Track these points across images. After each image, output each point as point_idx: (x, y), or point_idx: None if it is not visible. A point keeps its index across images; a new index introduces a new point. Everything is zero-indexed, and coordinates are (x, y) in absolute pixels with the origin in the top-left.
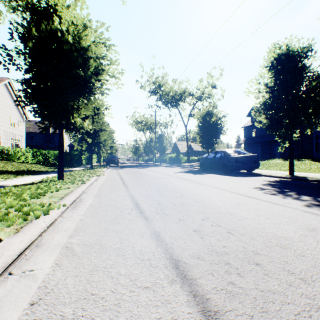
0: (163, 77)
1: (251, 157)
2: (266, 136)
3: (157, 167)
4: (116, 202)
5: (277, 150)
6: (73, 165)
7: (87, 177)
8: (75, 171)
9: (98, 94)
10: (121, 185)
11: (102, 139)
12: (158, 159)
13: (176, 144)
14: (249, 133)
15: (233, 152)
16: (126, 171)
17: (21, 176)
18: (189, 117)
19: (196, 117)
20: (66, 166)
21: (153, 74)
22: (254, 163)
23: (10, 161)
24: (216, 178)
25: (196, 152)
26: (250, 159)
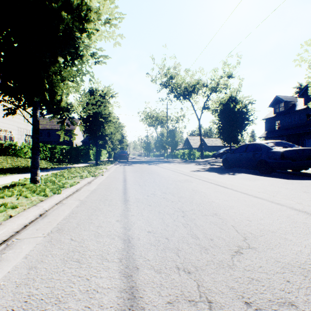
0: (175, 67)
1: (304, 151)
2: (293, 128)
3: (169, 163)
4: (73, 278)
5: (308, 144)
6: (79, 161)
7: (79, 178)
8: (73, 169)
9: (88, 59)
10: (119, 194)
11: (107, 131)
12: (169, 154)
13: (188, 139)
14: (272, 126)
15: (274, 144)
16: (134, 169)
17: (2, 175)
18: (202, 109)
19: (210, 110)
20: (72, 162)
21: (164, 65)
22: (308, 159)
23: (17, 156)
24: (260, 181)
25: (210, 147)
26: (303, 154)
